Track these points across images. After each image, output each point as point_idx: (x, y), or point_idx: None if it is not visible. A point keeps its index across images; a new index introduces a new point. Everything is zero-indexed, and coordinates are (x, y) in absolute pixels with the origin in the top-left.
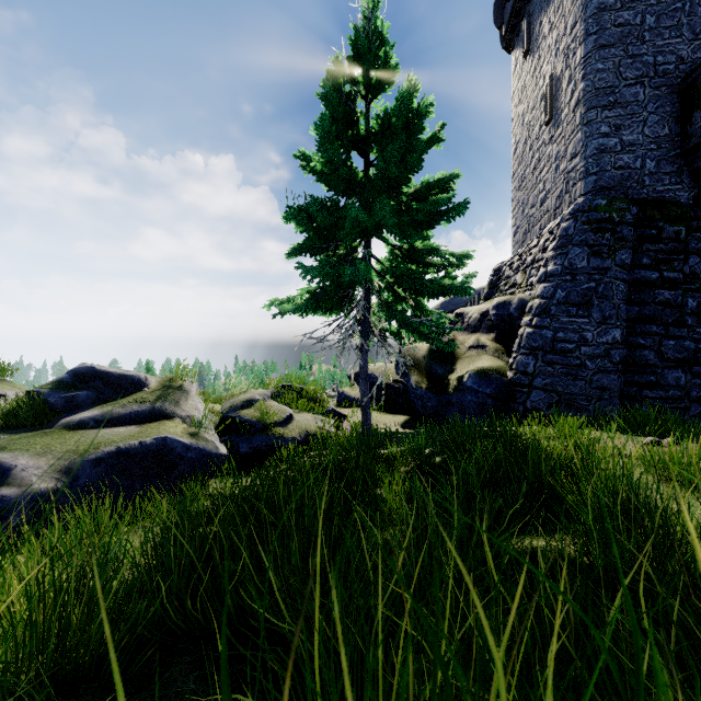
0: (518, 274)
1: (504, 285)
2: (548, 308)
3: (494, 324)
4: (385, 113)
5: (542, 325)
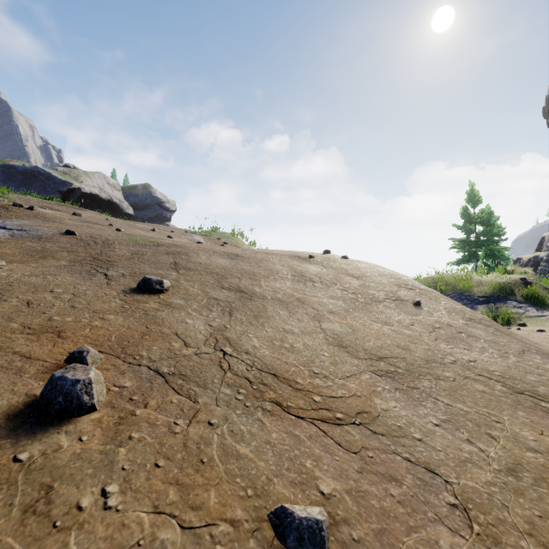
0: (548, 242)
1: (544, 245)
2: (548, 260)
3: (533, 264)
4: (484, 219)
5: (545, 266)
